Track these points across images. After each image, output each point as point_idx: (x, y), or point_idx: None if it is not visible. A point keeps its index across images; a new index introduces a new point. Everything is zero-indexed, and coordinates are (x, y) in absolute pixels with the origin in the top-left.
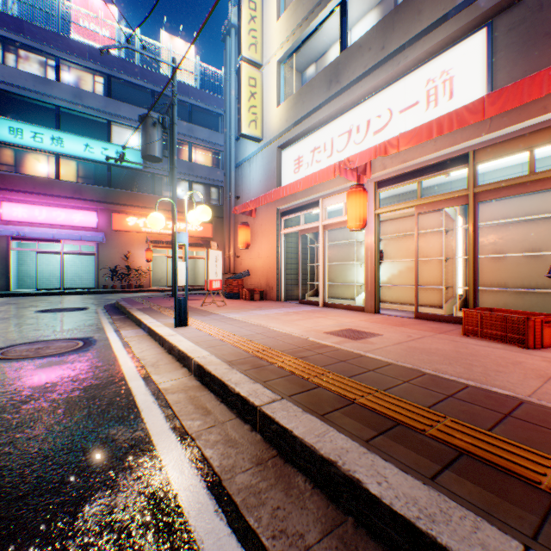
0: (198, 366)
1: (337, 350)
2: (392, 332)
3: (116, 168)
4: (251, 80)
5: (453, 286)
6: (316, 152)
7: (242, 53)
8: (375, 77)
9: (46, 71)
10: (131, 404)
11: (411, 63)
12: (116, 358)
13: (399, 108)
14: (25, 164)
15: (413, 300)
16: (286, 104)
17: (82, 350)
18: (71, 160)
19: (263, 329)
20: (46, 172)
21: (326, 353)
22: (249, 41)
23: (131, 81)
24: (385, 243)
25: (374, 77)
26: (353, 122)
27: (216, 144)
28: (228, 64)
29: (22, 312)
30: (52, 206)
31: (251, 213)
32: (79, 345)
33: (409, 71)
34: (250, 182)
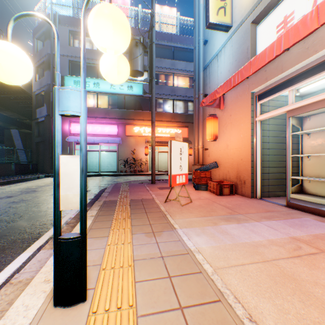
0: None
1: None
2: None
3: (128, 97)
4: None
5: None
6: None
7: None
8: None
9: (91, 45)
10: None
11: None
12: None
13: None
14: None
15: None
16: None
17: None
18: (104, 95)
19: None
20: (92, 104)
21: None
22: None
23: None
24: None
25: None
26: None
27: (190, 71)
28: None
29: (44, 194)
30: (95, 123)
31: (219, 105)
32: None
33: None
34: (218, 76)
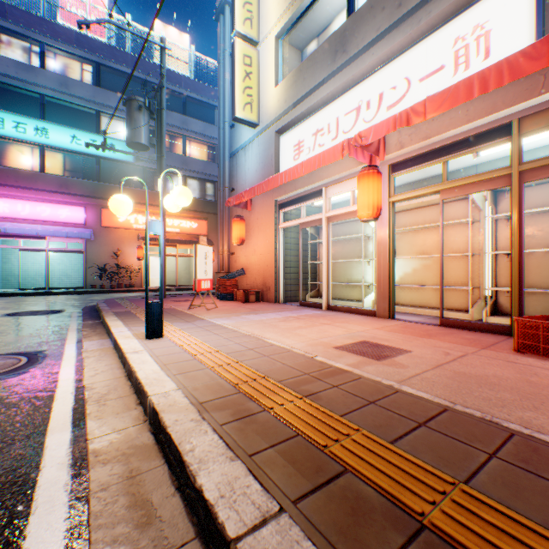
0: (153, 411)
1: (359, 380)
2: (421, 347)
3: (106, 161)
4: (246, 58)
5: (480, 286)
6: (319, 135)
7: (236, 28)
8: (390, 41)
9: (29, 57)
10: (23, 492)
11: (436, 19)
12: (55, 386)
13: (420, 76)
14: (7, 156)
15: (430, 303)
16: (284, 83)
17: (17, 373)
18: (57, 152)
19: (257, 342)
20: (30, 165)
21: (344, 385)
22: (243, 15)
23: (121, 70)
24: (396, 237)
25: (388, 40)
26: (362, 97)
27: (211, 137)
28: (222, 44)
29: None
30: (37, 200)
31: (247, 205)
32: (19, 364)
33: (431, 30)
34: (246, 172)
